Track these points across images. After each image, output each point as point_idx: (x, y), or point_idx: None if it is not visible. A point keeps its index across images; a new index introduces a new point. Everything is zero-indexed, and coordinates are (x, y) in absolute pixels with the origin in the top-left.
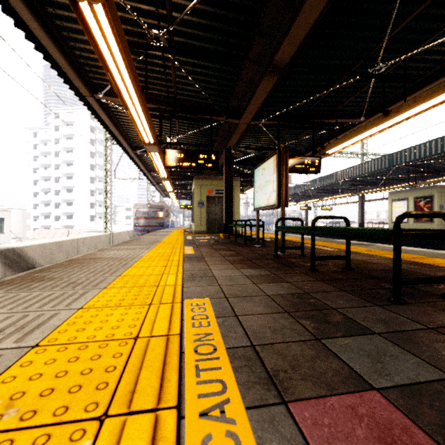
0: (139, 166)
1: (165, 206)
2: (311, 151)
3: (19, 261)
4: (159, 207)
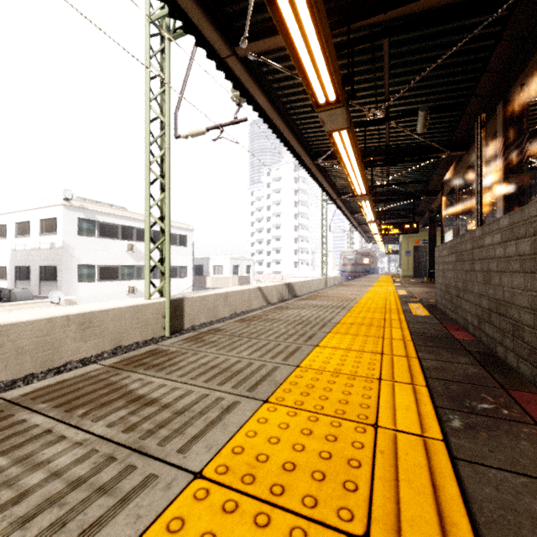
0: (352, 223)
1: (370, 253)
2: (532, 196)
3: (292, 290)
4: (365, 254)
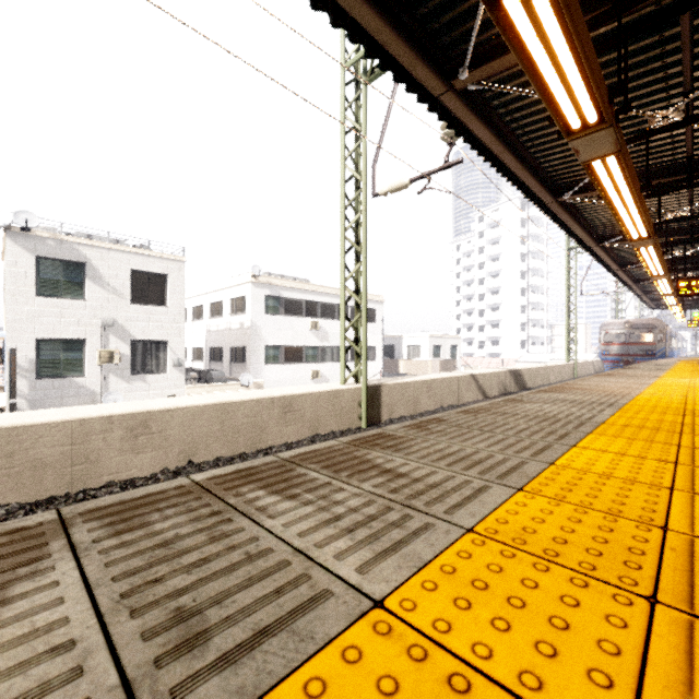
0: (622, 280)
1: (656, 325)
2: None
3: (519, 380)
4: (645, 326)
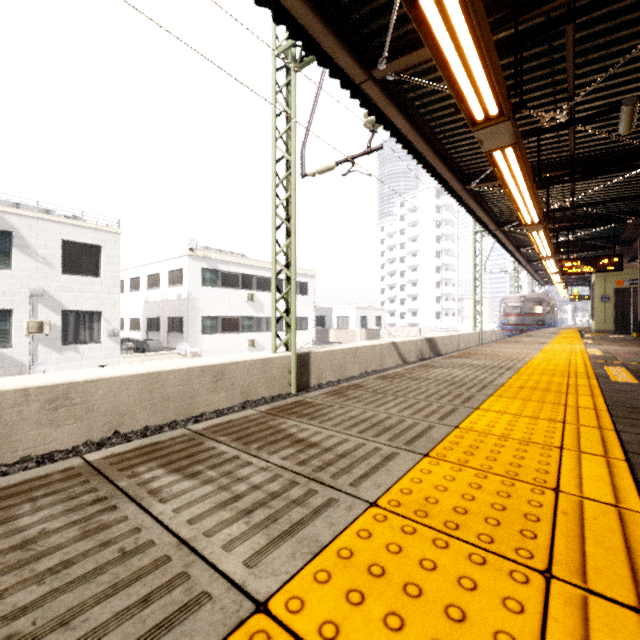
0: (518, 260)
1: (545, 299)
2: None
3: (434, 347)
4: (537, 300)
